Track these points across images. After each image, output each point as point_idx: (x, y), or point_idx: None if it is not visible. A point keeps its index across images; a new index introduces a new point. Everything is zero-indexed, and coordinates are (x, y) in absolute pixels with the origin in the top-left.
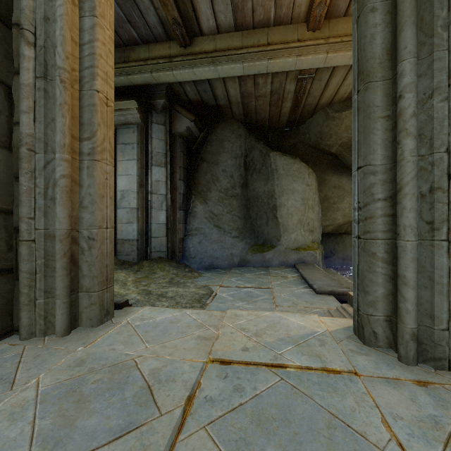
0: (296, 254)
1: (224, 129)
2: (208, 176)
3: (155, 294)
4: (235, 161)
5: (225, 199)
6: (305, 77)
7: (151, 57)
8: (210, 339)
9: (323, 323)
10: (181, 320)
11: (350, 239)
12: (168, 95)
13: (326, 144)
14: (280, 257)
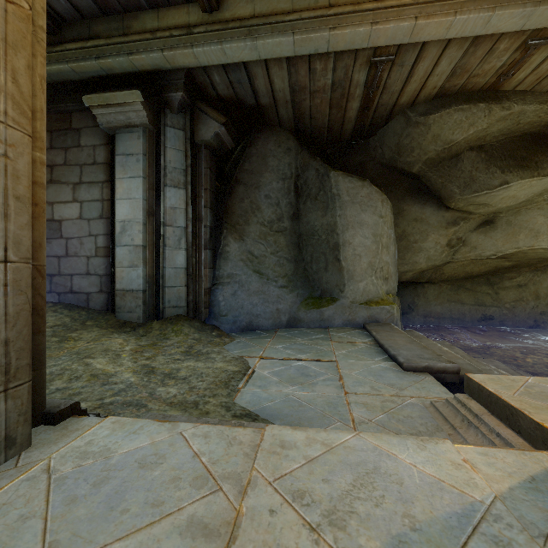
0: (366, 310)
1: (267, 140)
2: (245, 203)
3: (160, 372)
4: (283, 184)
5: (268, 234)
6: (381, 59)
7: (162, 27)
8: (217, 533)
9: (471, 465)
10: (165, 457)
11: (434, 290)
12: (187, 87)
13: (405, 162)
14: (343, 314)
